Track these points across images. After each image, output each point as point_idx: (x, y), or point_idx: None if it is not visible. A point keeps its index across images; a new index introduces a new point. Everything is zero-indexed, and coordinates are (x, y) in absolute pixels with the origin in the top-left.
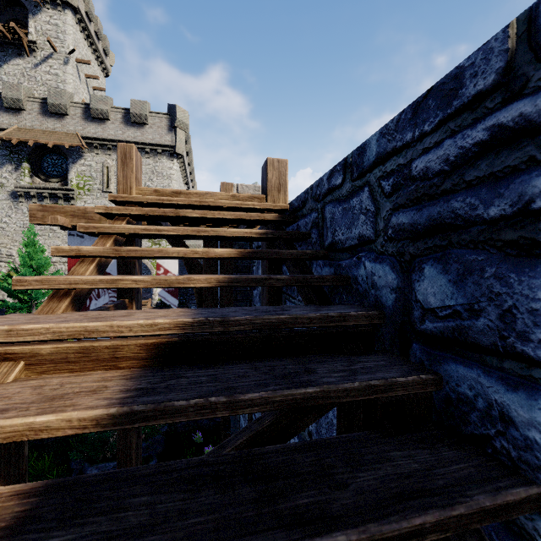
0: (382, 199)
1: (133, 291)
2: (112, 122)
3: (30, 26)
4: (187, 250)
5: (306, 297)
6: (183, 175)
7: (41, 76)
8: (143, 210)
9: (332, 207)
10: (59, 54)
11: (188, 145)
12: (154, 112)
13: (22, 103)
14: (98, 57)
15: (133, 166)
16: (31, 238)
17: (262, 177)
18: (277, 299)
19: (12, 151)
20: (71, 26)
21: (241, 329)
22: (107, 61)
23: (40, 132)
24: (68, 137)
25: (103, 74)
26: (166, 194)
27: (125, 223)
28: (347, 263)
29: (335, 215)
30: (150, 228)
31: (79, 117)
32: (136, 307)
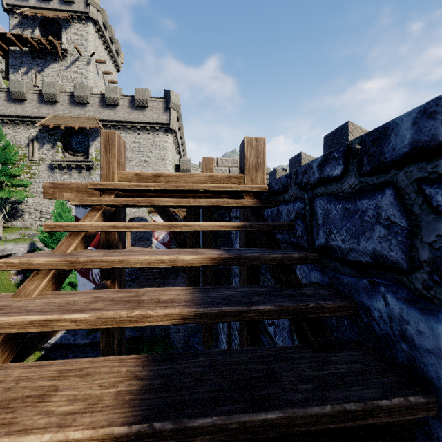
0: (426, 213)
1: (115, 272)
2: (121, 107)
3: (63, 38)
4: (151, 259)
5: (295, 323)
6: (176, 146)
7: (71, 75)
8: (117, 201)
9: (326, 202)
10: (83, 57)
11: (179, 122)
12: (153, 97)
13: (56, 97)
14: (112, 57)
15: (115, 151)
16: (61, 201)
17: (240, 155)
18: (255, 279)
19: (49, 134)
20: (92, 35)
21: (205, 440)
22: (119, 59)
23: (69, 118)
24: (89, 121)
25: (116, 70)
26: (147, 177)
27: (100, 214)
28: (352, 281)
29: (330, 214)
30: (118, 225)
31: (97, 105)
32: (119, 286)
